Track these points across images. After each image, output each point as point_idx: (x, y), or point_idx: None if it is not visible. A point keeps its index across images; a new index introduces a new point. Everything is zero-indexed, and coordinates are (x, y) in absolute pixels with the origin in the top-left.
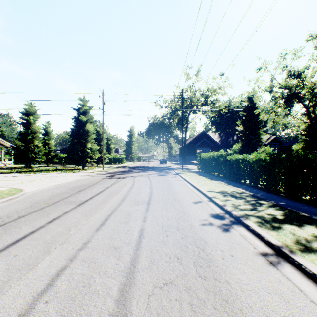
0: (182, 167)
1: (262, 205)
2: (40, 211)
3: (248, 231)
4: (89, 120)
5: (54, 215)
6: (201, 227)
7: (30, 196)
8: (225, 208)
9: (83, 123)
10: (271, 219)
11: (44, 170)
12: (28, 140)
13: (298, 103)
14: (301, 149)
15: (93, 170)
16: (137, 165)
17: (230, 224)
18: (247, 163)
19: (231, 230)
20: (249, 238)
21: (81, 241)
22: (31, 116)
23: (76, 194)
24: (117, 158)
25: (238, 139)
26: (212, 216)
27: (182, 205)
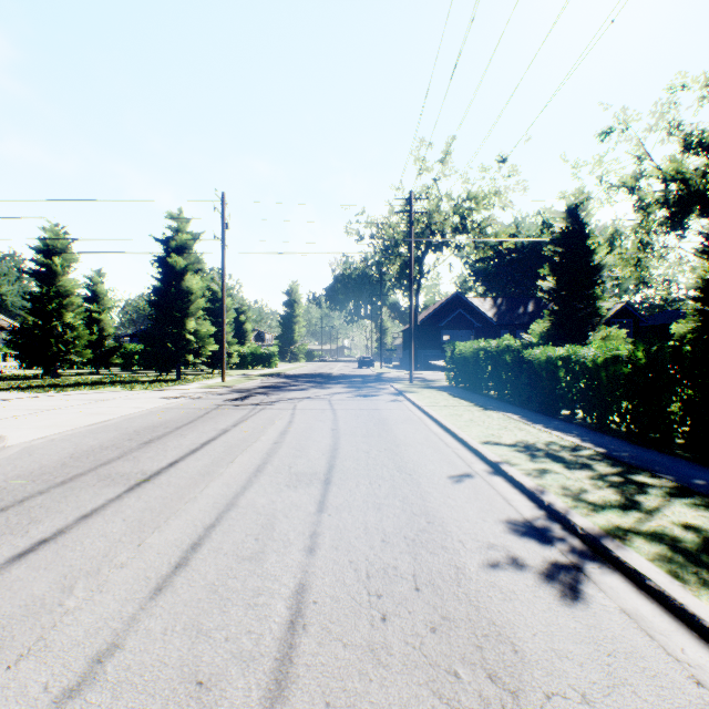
0: (410, 376)
1: (648, 491)
2: (14, 511)
3: (644, 592)
4: (193, 265)
5: (46, 527)
6: (490, 574)
7: (13, 457)
8: (547, 501)
9: (179, 272)
10: (701, 545)
11: (85, 383)
12: (50, 312)
13: (708, 216)
14: (693, 334)
15: (201, 382)
16: (306, 370)
17: (574, 561)
18: (579, 369)
19: (586, 590)
20: (661, 629)
21: (87, 649)
22: (57, 256)
23: (136, 451)
24: (260, 355)
25: (538, 311)
26: (513, 530)
27: (421, 489)
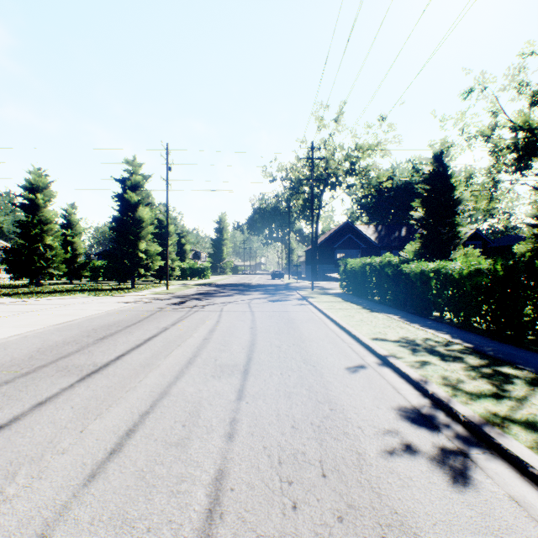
0: (312, 285)
1: (514, 382)
2: None
3: (527, 479)
4: (144, 199)
5: (4, 414)
6: (388, 460)
7: None
8: (430, 390)
9: (133, 204)
10: None
11: (60, 291)
12: (34, 236)
13: None
14: (531, 253)
15: (150, 290)
16: (232, 280)
17: (460, 447)
18: (448, 279)
19: (475, 476)
20: None
21: None
22: (40, 192)
23: (91, 346)
24: (196, 269)
25: (409, 235)
26: (403, 417)
27: (323, 379)
